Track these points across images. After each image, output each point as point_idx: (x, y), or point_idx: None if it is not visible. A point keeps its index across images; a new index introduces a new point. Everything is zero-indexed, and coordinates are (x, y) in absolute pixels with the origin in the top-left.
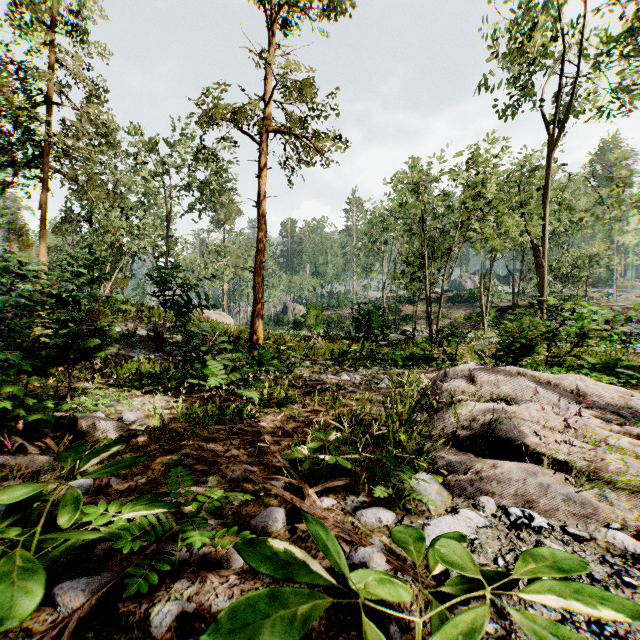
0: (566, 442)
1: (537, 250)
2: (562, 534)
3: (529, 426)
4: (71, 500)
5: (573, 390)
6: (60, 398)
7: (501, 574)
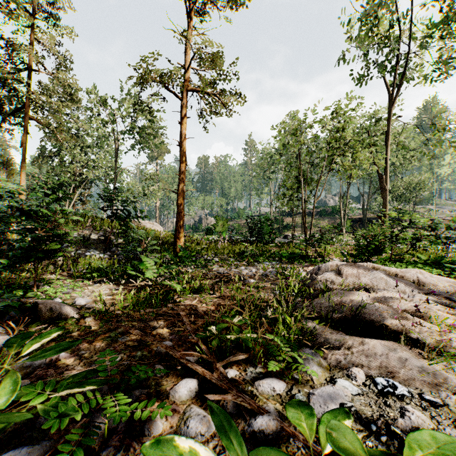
0: (417, 323)
1: (381, 178)
2: (420, 400)
3: (387, 310)
4: (12, 383)
5: (415, 280)
6: (29, 287)
7: (385, 453)
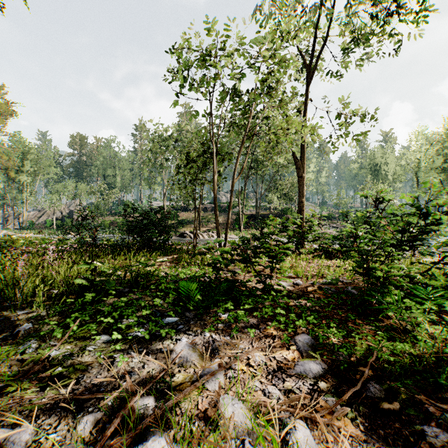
0: None
1: (298, 163)
2: None
3: None
4: None
5: None
6: None
7: None
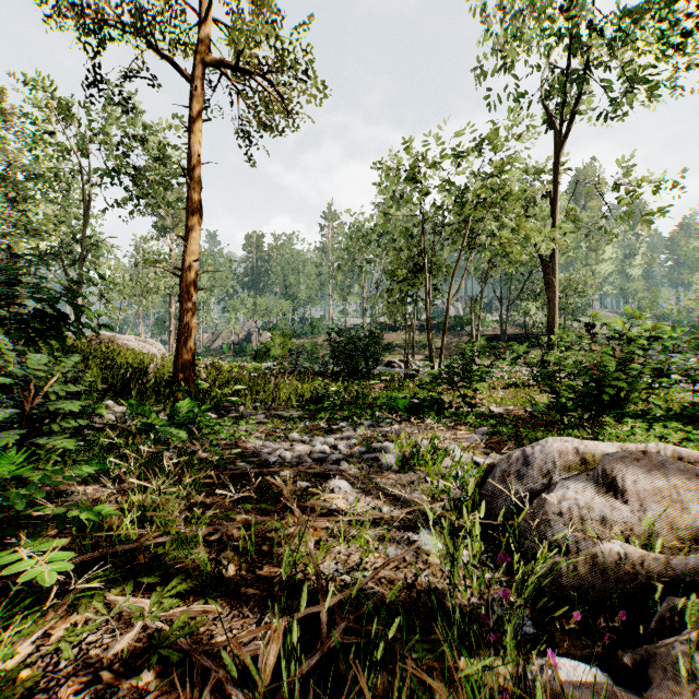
0: None
1: (548, 267)
2: None
3: None
4: None
5: None
6: None
7: None
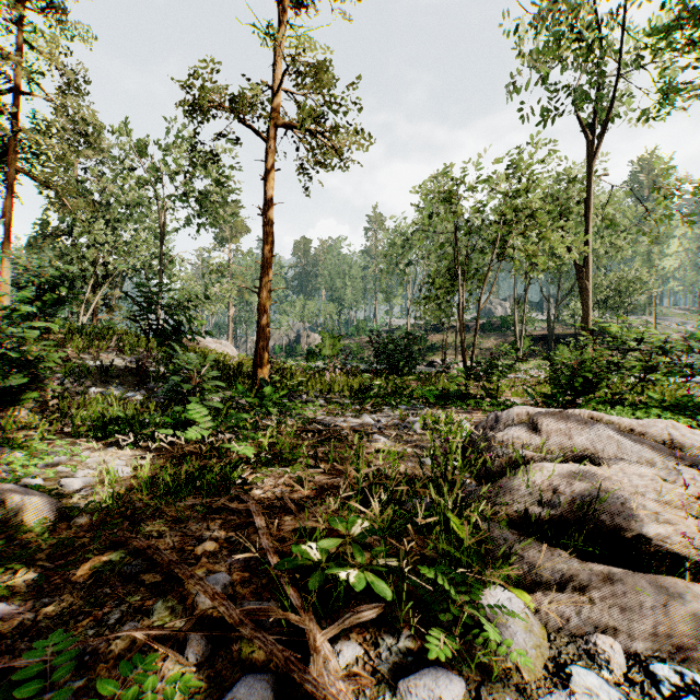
0: None
1: (582, 271)
2: None
3: (643, 505)
4: None
5: (664, 440)
6: None
7: None
